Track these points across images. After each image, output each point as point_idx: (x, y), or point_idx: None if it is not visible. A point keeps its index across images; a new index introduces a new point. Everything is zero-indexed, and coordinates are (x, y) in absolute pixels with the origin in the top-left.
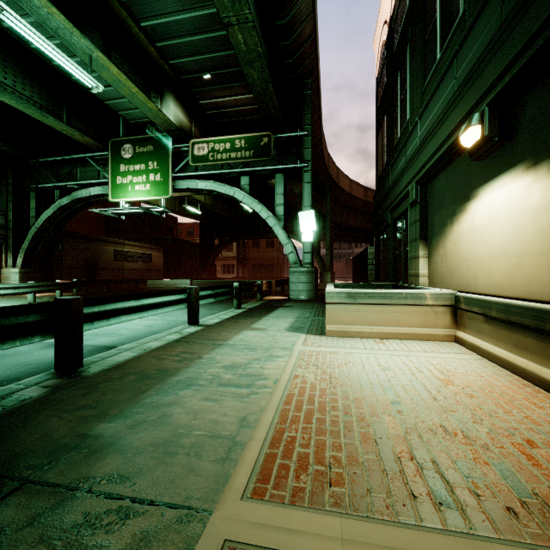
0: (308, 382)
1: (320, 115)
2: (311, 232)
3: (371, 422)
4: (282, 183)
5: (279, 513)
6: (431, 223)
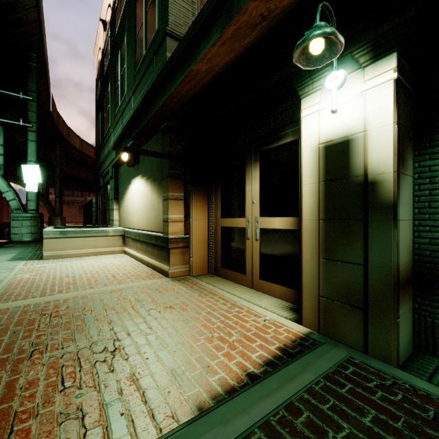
0: (25, 278)
1: (47, 82)
2: (36, 183)
3: (58, 281)
4: (1, 134)
5: (7, 304)
6: (120, 191)
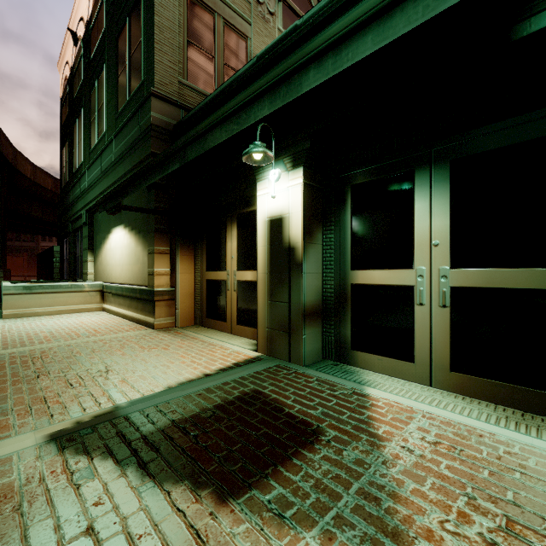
0: None
1: None
2: None
3: (34, 336)
4: None
5: None
6: (96, 239)
